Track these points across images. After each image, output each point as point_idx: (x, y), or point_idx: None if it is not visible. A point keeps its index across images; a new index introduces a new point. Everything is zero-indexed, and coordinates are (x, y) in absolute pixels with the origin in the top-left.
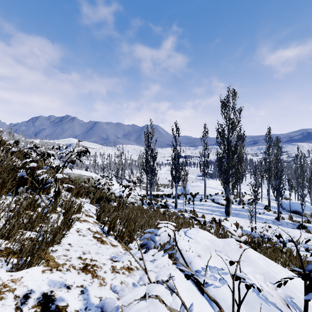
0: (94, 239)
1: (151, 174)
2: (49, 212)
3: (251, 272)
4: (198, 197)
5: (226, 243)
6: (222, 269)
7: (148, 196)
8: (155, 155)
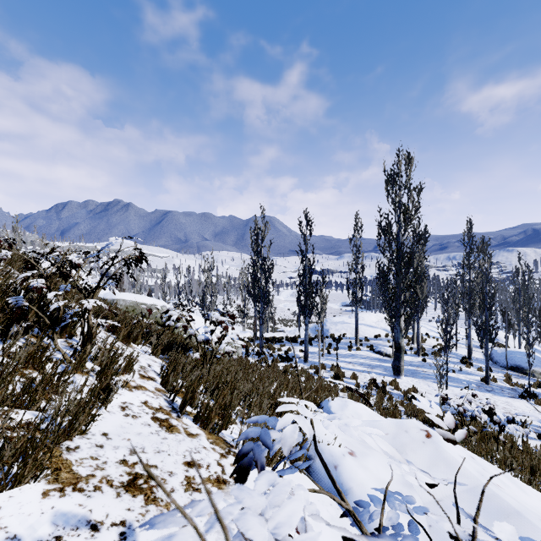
0: (154, 422)
1: (263, 301)
2: (70, 372)
3: (514, 538)
4: (345, 342)
5: (402, 427)
6: (412, 500)
7: (258, 341)
8: (270, 269)
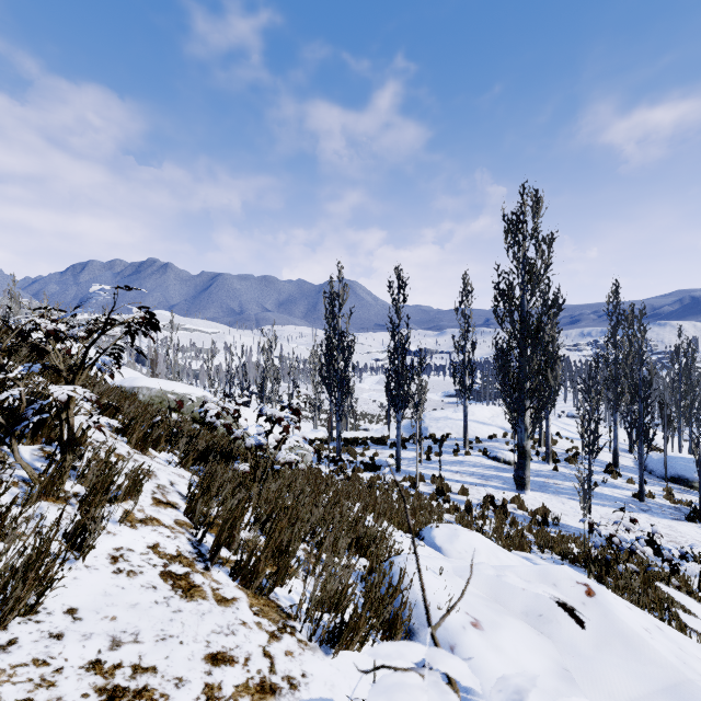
0: (164, 582)
1: (341, 390)
2: (34, 500)
3: None
4: (450, 445)
5: (547, 578)
6: None
7: (334, 443)
8: (350, 347)
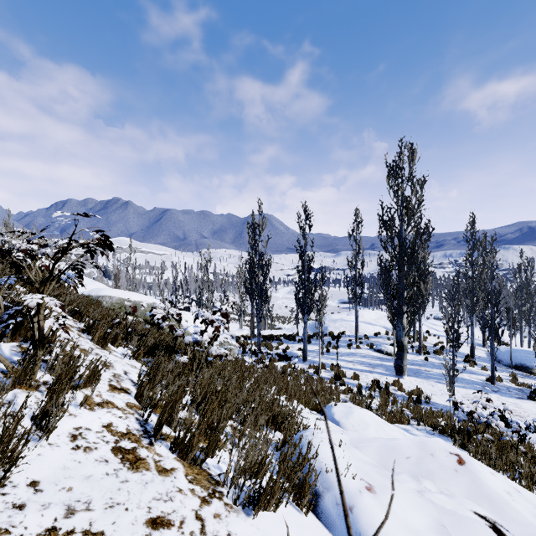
0: (114, 456)
1: (260, 298)
2: (9, 388)
3: None
4: (344, 340)
5: (426, 449)
6: None
7: (255, 339)
8: (267, 265)
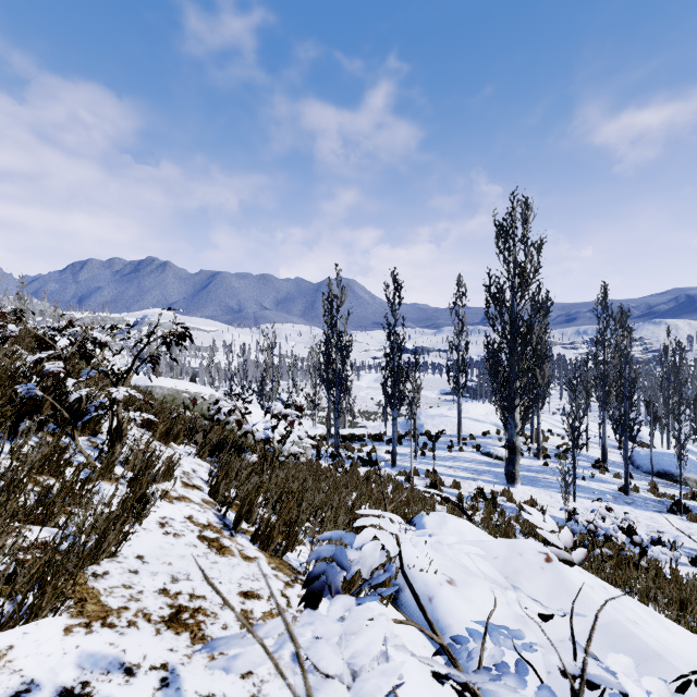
0: (201, 542)
1: (339, 389)
2: (95, 479)
3: (631, 671)
4: (444, 441)
5: (515, 549)
6: (521, 635)
7: (332, 439)
8: (348, 347)
